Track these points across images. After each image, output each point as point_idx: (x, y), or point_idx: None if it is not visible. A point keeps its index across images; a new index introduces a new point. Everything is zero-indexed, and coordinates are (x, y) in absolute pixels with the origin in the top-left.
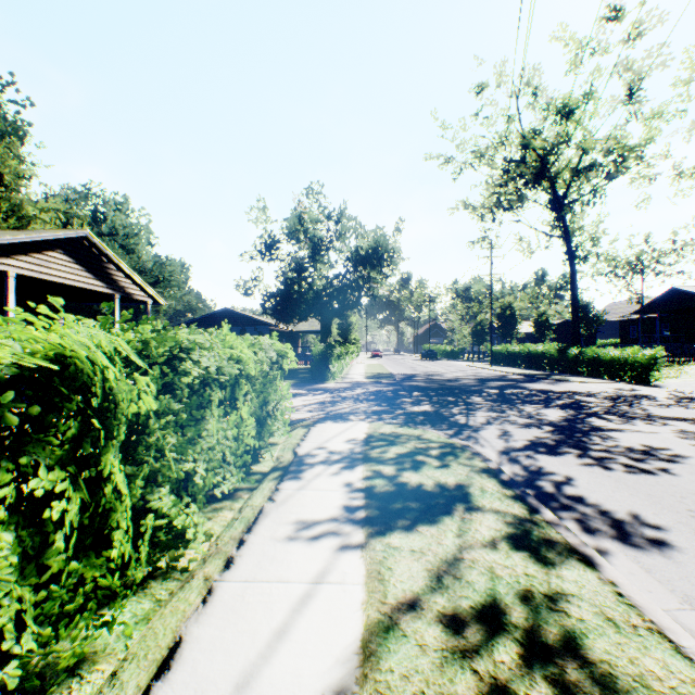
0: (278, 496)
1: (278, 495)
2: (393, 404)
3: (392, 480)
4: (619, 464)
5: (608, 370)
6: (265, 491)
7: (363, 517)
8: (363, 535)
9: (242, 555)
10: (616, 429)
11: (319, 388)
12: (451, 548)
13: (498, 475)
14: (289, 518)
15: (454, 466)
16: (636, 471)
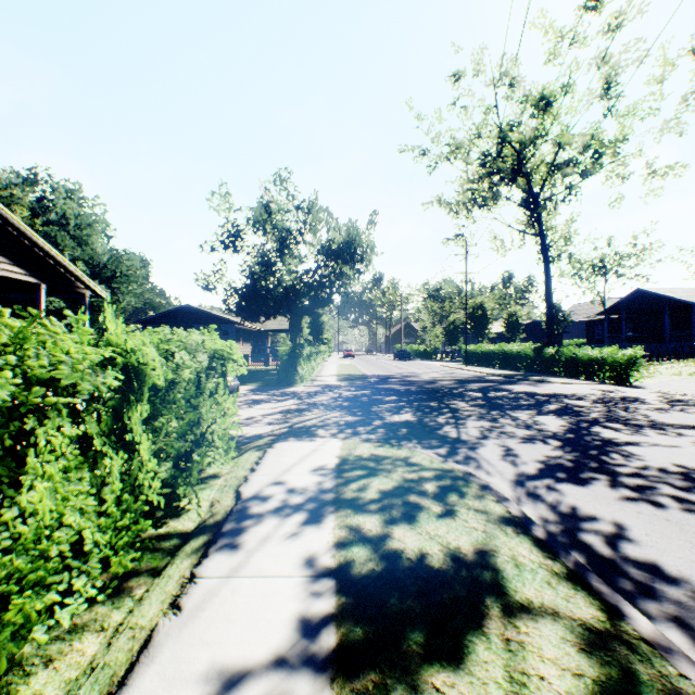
0: (189, 597)
1: (190, 594)
2: (370, 412)
3: (378, 547)
4: (667, 497)
5: (587, 371)
6: (170, 584)
7: (333, 649)
8: None
9: None
10: (631, 442)
11: (286, 392)
12: None
13: (529, 528)
14: (195, 663)
15: (463, 513)
16: None
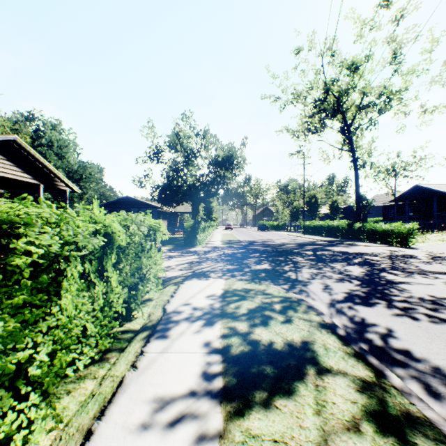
0: (141, 362)
1: (141, 360)
2: (242, 263)
3: (246, 338)
4: (421, 314)
5: (381, 238)
6: (130, 355)
7: (221, 388)
8: (221, 417)
9: None
10: (404, 282)
11: (190, 251)
12: (314, 435)
13: (334, 329)
14: (147, 393)
15: (296, 321)
16: (438, 321)
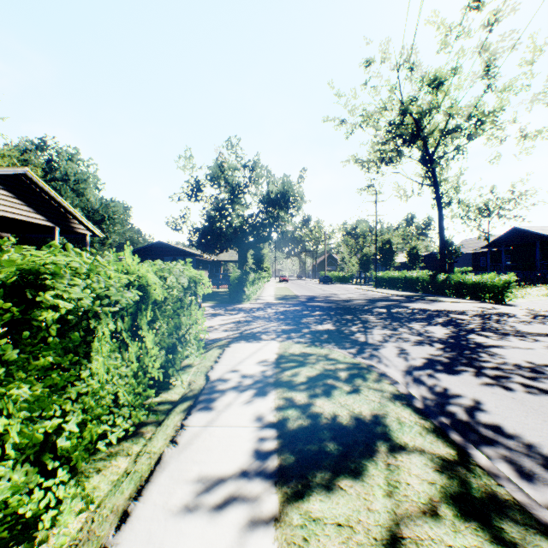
0: (182, 437)
1: (182, 435)
2: (300, 323)
3: (305, 410)
4: (516, 383)
5: (471, 292)
6: (169, 429)
7: (276, 466)
8: (276, 498)
9: (120, 543)
10: (497, 345)
11: (236, 308)
12: (384, 519)
13: (411, 401)
14: (190, 471)
15: (365, 391)
16: (536, 392)
